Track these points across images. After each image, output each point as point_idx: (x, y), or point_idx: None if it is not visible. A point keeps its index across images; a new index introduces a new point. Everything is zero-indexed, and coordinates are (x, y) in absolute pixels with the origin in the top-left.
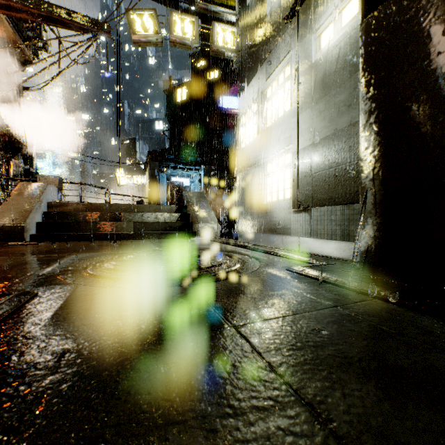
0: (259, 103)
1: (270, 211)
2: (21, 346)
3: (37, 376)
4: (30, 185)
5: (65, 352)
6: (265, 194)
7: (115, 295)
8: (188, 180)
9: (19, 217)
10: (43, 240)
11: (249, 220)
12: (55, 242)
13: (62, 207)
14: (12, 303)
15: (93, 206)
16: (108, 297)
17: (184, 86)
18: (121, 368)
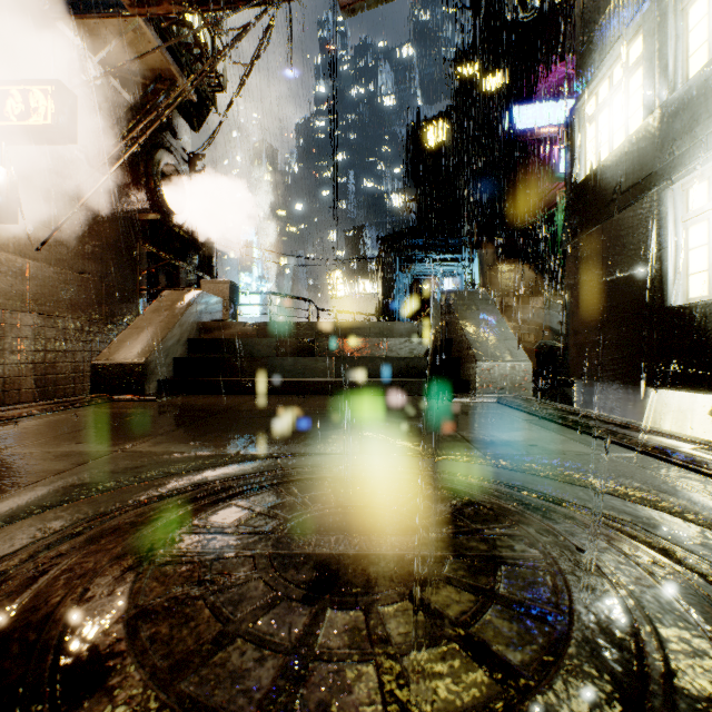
0: (652, 27)
1: (706, 324)
2: None
3: None
4: (177, 294)
5: None
6: (678, 277)
7: None
8: (449, 281)
9: (141, 349)
10: (178, 391)
11: (611, 353)
12: (195, 395)
13: (222, 331)
14: None
15: (269, 327)
16: None
17: (442, 118)
18: None
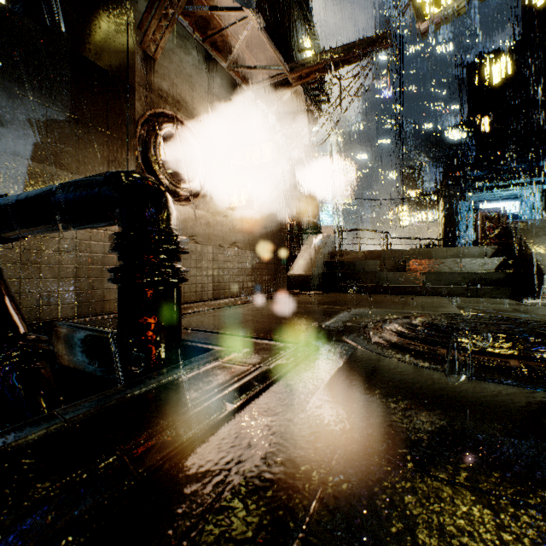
0: None
1: None
2: (301, 407)
3: (312, 457)
4: (317, 236)
5: (340, 436)
6: None
7: (401, 372)
8: (515, 203)
9: (308, 267)
10: (326, 290)
11: None
12: (336, 293)
13: (343, 257)
14: (298, 353)
15: (372, 253)
16: (391, 372)
17: (506, 55)
18: (417, 512)
